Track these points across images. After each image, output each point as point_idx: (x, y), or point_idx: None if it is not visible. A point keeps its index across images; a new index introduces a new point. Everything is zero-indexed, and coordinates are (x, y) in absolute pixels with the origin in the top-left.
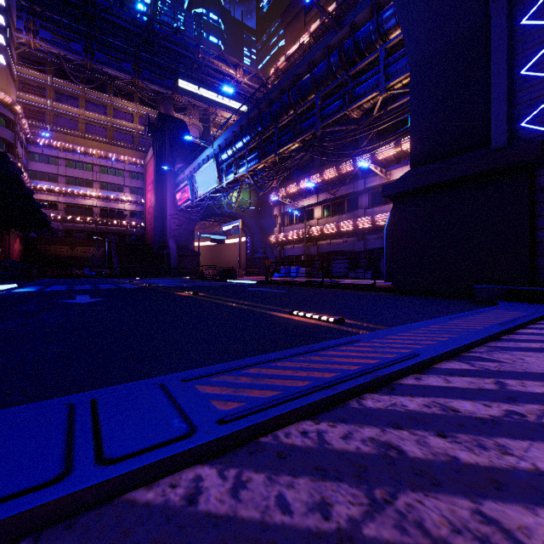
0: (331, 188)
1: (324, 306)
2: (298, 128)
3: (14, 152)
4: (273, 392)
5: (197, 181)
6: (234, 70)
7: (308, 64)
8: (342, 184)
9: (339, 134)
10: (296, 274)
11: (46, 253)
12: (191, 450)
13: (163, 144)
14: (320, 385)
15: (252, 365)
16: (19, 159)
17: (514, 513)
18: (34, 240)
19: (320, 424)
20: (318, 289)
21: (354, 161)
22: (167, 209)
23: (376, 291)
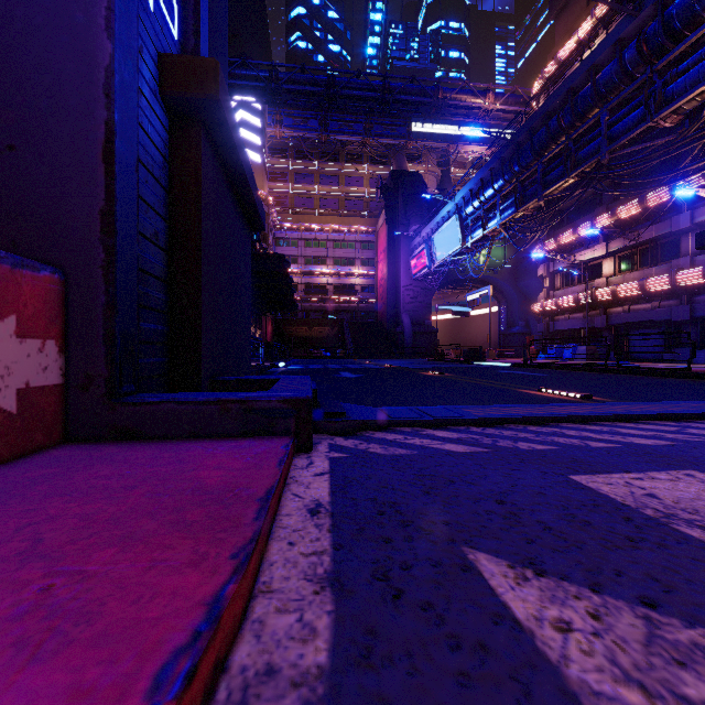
0: (631, 230)
1: (584, 388)
2: (573, 159)
3: (267, 242)
4: (504, 413)
5: (435, 244)
6: (481, 99)
7: (588, 71)
8: (650, 223)
9: (640, 156)
10: (571, 356)
11: (289, 334)
12: (465, 420)
13: (396, 206)
14: (533, 414)
15: (494, 407)
16: (270, 247)
17: (596, 443)
18: (280, 322)
19: (527, 426)
20: (595, 374)
21: (666, 190)
22: (400, 280)
23: (688, 378)
